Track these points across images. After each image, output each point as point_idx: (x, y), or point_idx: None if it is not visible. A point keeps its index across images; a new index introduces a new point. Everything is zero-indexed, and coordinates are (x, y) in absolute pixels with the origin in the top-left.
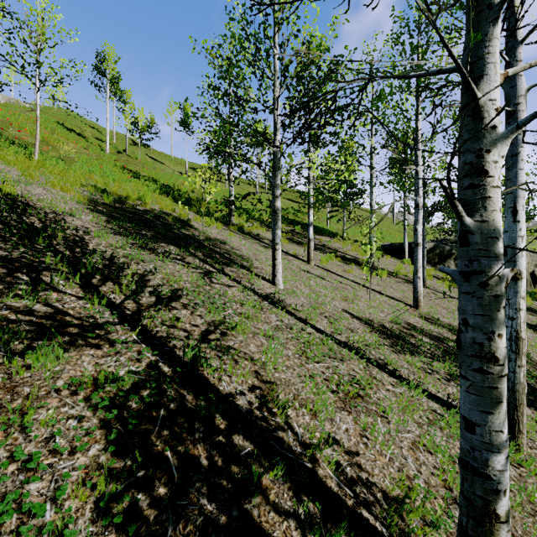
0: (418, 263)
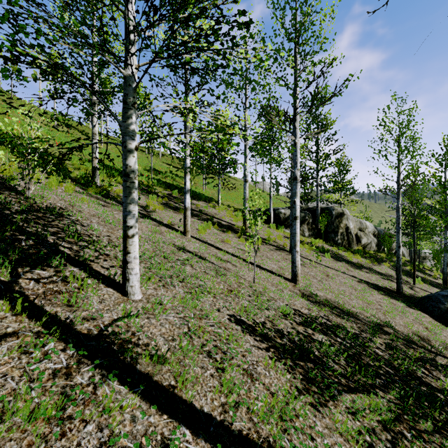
0: (296, 236)
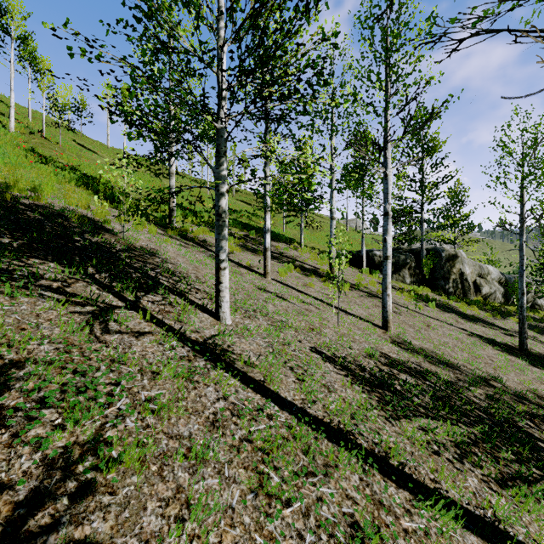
0: (387, 278)
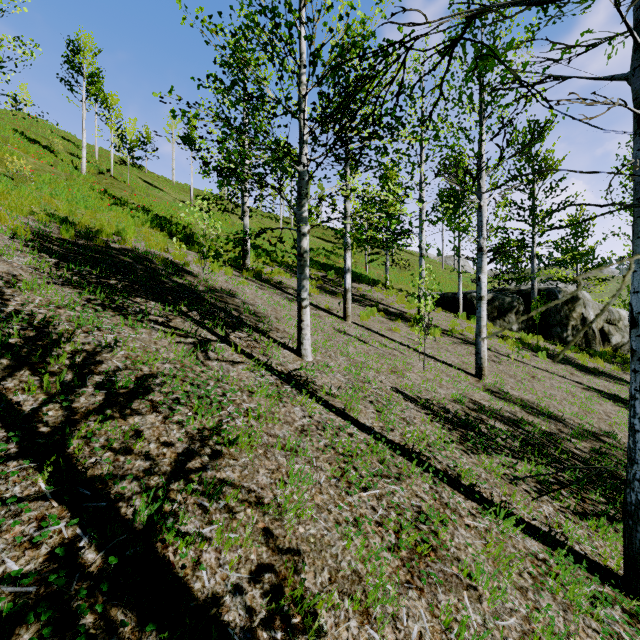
0: (481, 321)
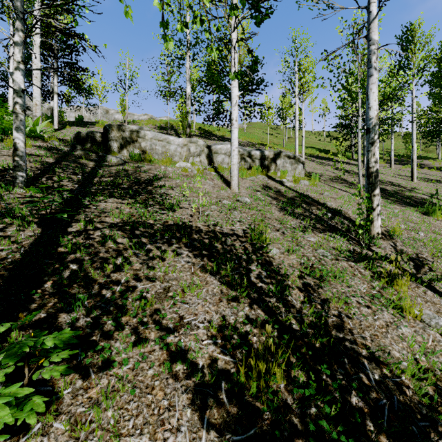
0: None
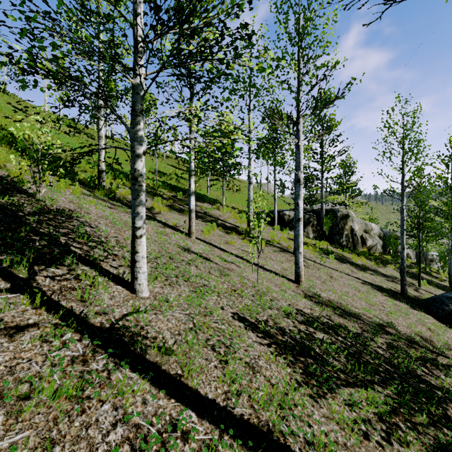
0: (299, 238)
